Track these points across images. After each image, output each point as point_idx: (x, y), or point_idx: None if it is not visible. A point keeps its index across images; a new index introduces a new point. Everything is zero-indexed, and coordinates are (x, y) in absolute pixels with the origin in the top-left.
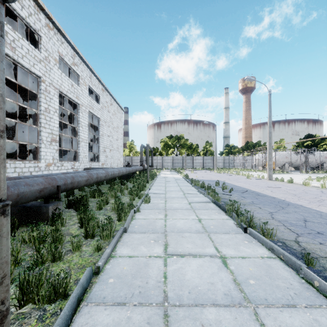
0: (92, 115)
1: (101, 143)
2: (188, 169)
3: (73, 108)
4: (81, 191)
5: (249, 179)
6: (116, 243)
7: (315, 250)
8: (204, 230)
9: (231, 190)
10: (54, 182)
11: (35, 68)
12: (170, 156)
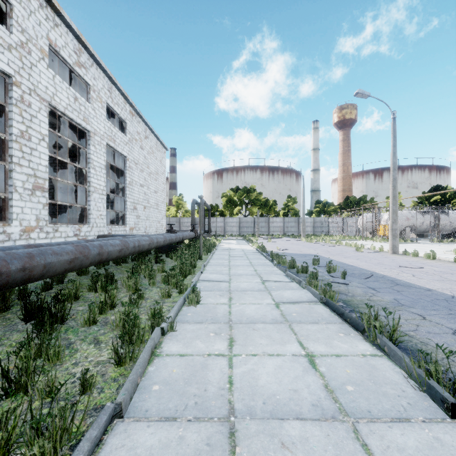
0: (114, 151)
1: (129, 196)
2: (262, 236)
3: (80, 138)
4: (82, 275)
5: (360, 252)
6: None
7: None
8: (336, 405)
9: (345, 274)
10: None
11: None
12: (236, 217)
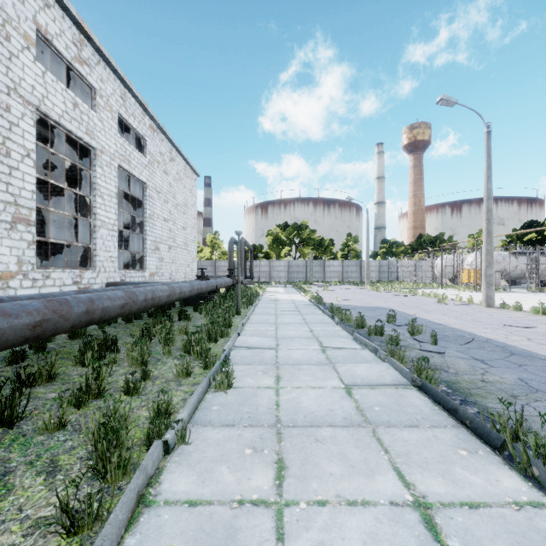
0: (129, 175)
1: (149, 233)
2: (316, 283)
3: (83, 157)
4: (75, 339)
5: (444, 305)
6: None
7: None
8: None
9: (436, 338)
10: None
11: None
12: (284, 260)
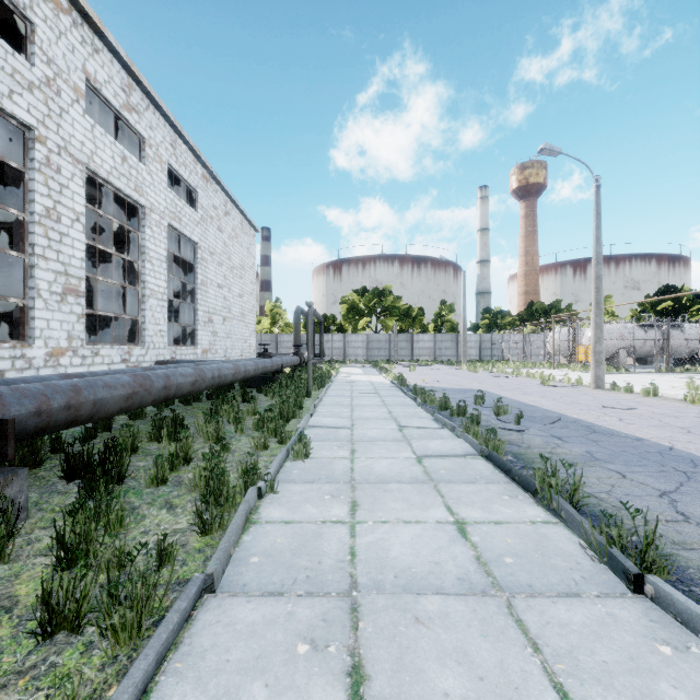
0: (179, 235)
1: (201, 302)
2: (401, 362)
3: (129, 216)
4: (136, 420)
5: (547, 387)
6: (153, 671)
7: None
8: (488, 579)
9: (520, 417)
10: None
11: (15, 103)
12: (362, 334)
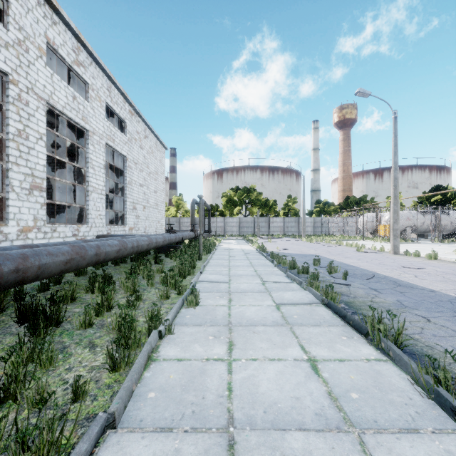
0: (113, 150)
1: (128, 195)
2: (262, 236)
3: (79, 137)
4: (79, 276)
5: (361, 253)
6: None
7: None
8: (340, 414)
9: (346, 275)
10: None
11: None
12: (236, 217)
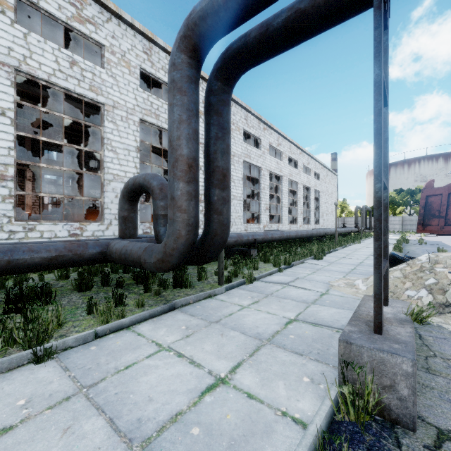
0: (315, 190)
1: (320, 210)
2: None
3: (305, 189)
4: None
5: None
6: (348, 246)
7: (411, 250)
8: None
9: (422, 243)
10: (324, 231)
11: (296, 179)
12: (398, 216)
